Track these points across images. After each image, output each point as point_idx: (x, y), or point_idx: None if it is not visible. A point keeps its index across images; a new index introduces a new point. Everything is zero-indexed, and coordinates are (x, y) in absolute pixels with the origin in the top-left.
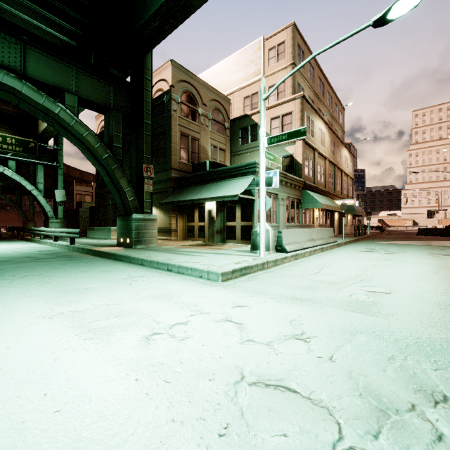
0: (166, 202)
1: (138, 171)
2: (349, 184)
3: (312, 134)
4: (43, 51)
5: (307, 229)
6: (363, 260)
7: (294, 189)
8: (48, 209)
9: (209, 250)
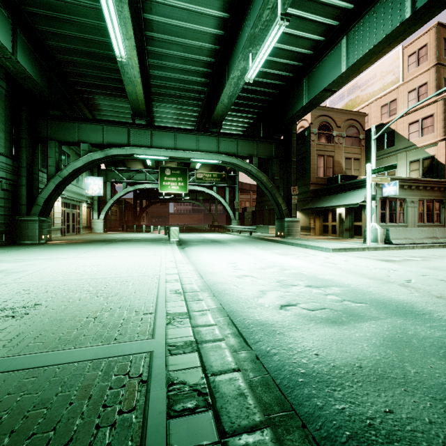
0: (306, 209)
1: (288, 191)
2: None
3: None
4: (243, 140)
5: (426, 228)
6: None
7: (430, 191)
8: (231, 214)
9: (334, 241)
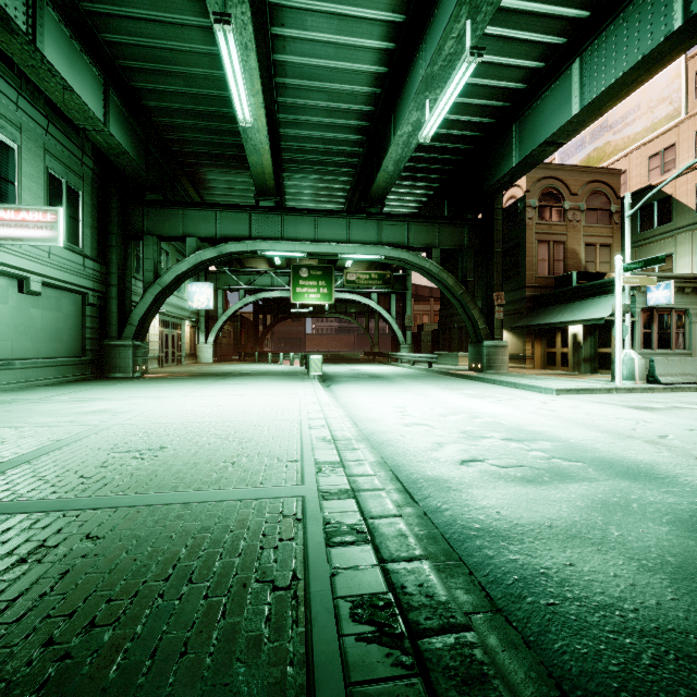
0: (518, 326)
1: (488, 299)
2: None
3: None
4: (418, 222)
5: None
6: None
7: None
8: (399, 335)
9: (562, 378)
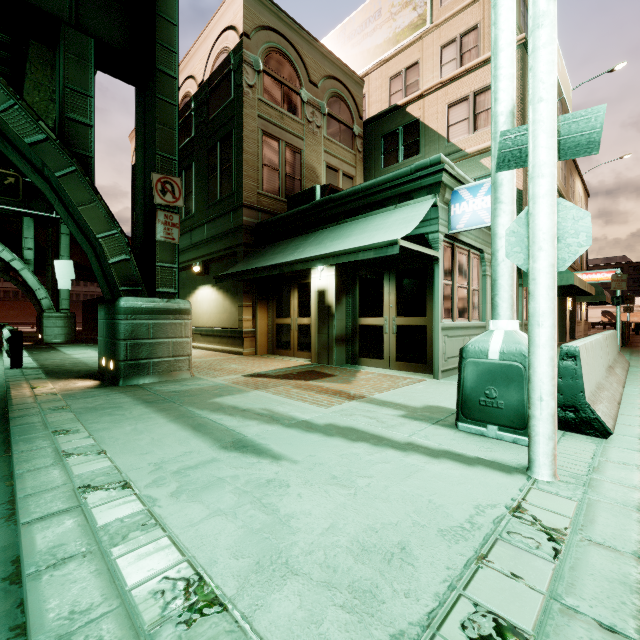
0: (227, 274)
1: (145, 193)
2: None
3: None
4: None
5: (601, 338)
6: None
7: None
8: (41, 294)
9: (312, 405)
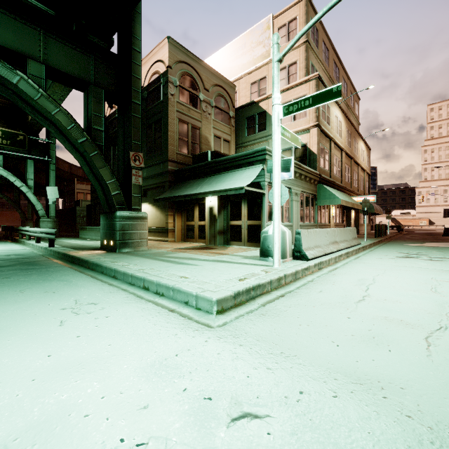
0: (161, 198)
1: (125, 160)
2: (365, 180)
3: (328, 122)
4: None
5: (329, 229)
6: (416, 272)
7: (309, 183)
8: (38, 207)
9: (207, 256)
